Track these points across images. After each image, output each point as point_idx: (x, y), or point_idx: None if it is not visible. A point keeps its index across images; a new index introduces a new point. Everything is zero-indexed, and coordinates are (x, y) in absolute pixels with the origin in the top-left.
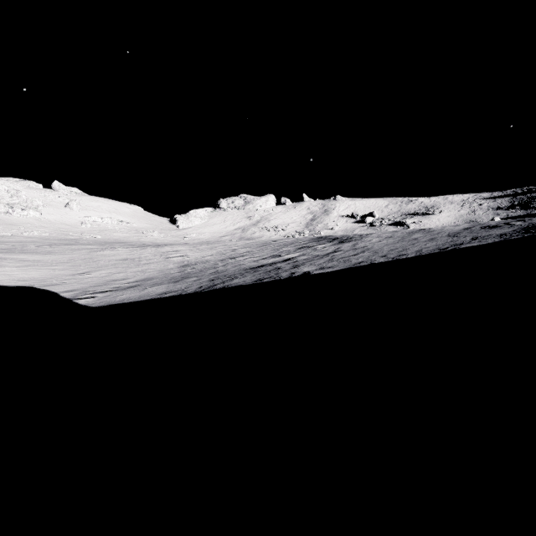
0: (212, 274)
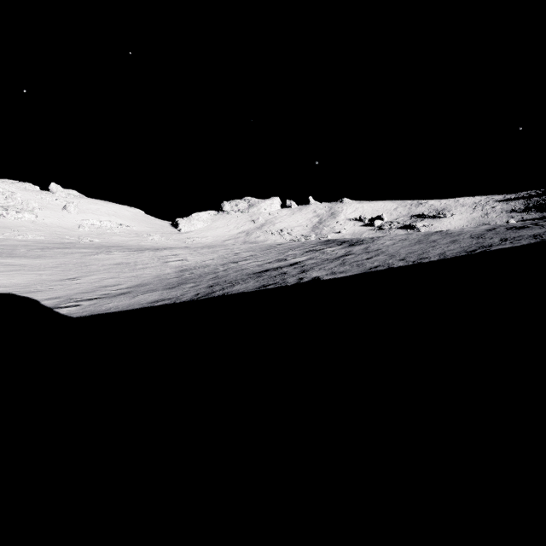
0: (211, 279)
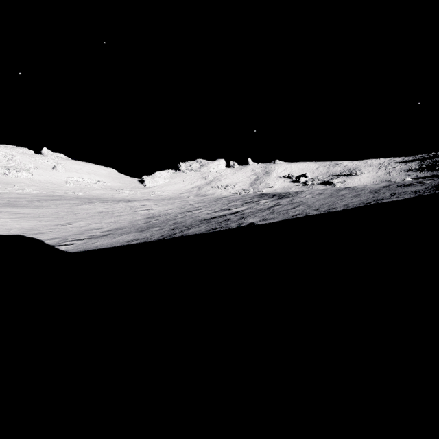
0: (172, 224)
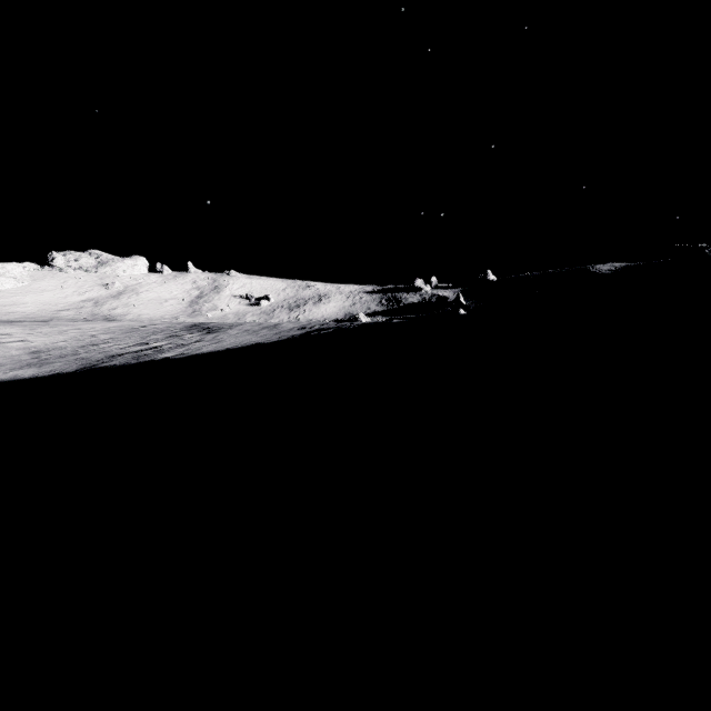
0: (77, 360)
